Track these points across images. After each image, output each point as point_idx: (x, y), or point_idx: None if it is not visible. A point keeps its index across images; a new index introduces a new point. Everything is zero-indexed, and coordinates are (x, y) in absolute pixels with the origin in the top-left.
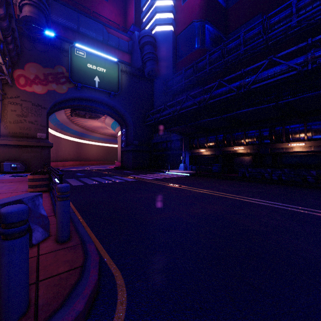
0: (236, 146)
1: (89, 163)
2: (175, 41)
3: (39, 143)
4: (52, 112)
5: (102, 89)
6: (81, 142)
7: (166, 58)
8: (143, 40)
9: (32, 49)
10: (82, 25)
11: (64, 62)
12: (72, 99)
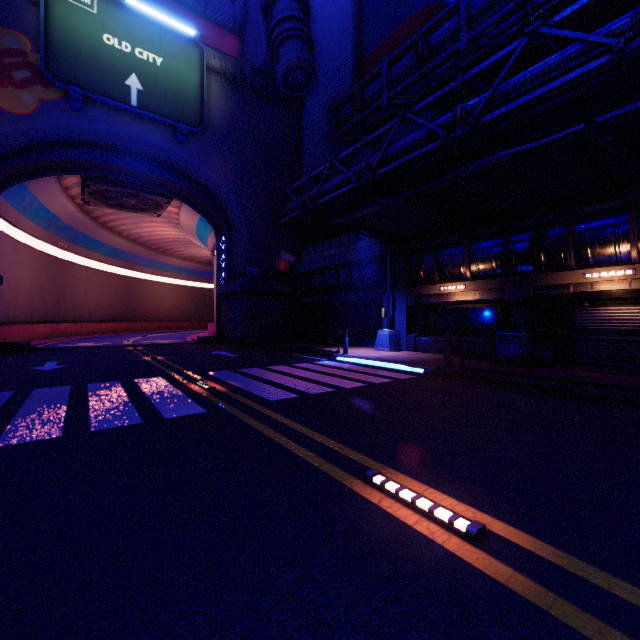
0: (583, 269)
1: (154, 327)
2: (360, 1)
3: None
4: (10, 180)
5: (149, 113)
6: (132, 277)
7: (335, 47)
8: None
9: None
10: None
11: (28, 21)
12: (66, 141)
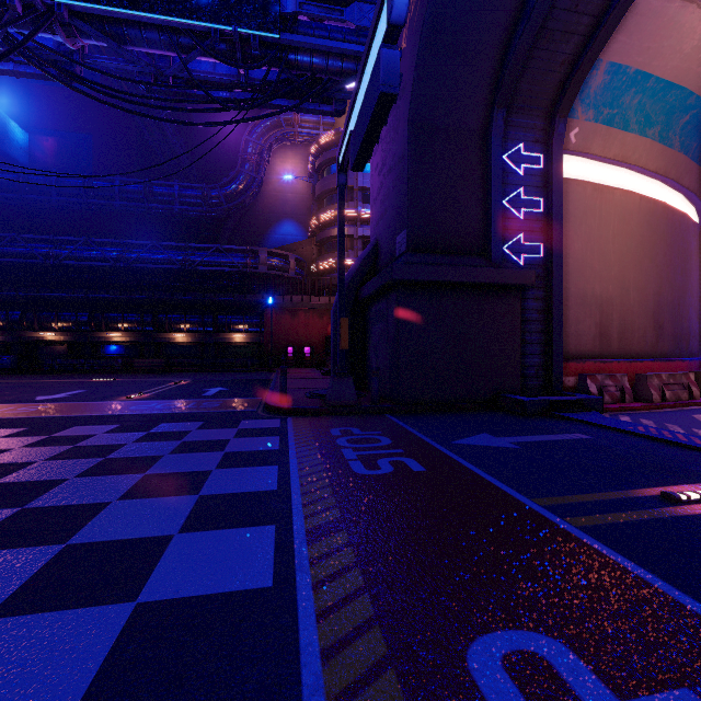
0: (44, 330)
1: None
2: None
3: None
4: None
5: None
6: None
7: None
8: None
9: None
10: None
11: None
12: None
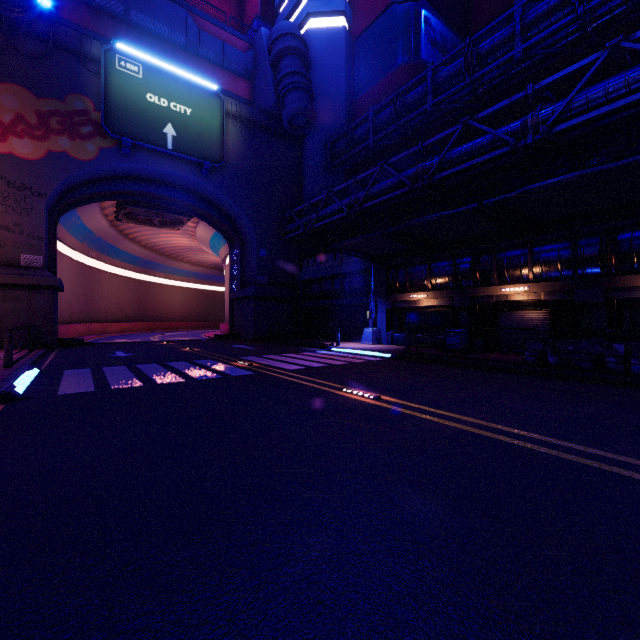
0: (505, 284)
1: (166, 326)
2: (352, 51)
3: (24, 279)
4: (68, 207)
5: (182, 154)
6: (147, 281)
7: (331, 91)
8: (278, 45)
9: (7, 50)
10: (136, 6)
11: (91, 87)
12: (114, 176)
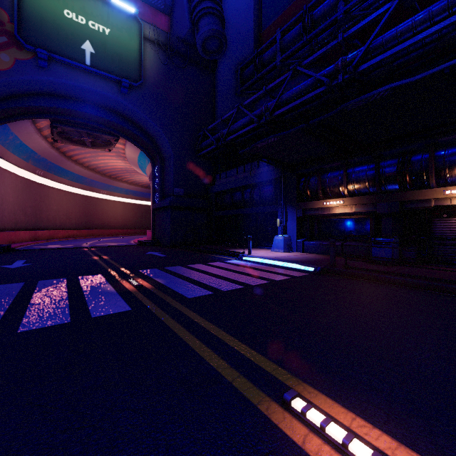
0: (441, 187)
1: (109, 233)
2: None
3: None
4: None
5: (100, 70)
6: (92, 197)
7: (240, 24)
8: None
9: None
10: None
11: None
12: (36, 92)
